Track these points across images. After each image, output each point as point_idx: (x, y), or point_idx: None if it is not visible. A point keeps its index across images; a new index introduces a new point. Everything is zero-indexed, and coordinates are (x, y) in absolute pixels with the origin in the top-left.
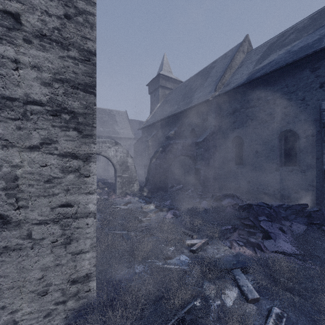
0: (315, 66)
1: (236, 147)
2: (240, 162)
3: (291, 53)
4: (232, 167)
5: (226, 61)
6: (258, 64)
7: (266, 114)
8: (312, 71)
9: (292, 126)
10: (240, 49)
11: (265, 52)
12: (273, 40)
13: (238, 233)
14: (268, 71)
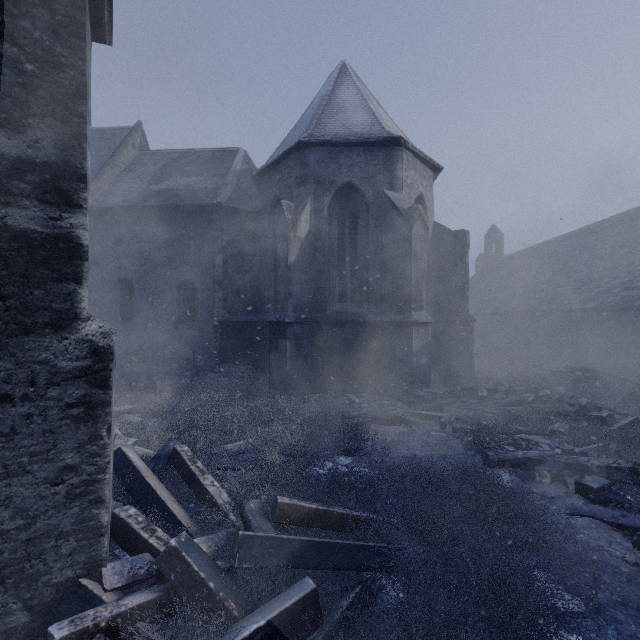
0: (211, 218)
1: (123, 294)
2: (129, 317)
3: (191, 190)
4: (116, 325)
5: (105, 148)
6: (155, 183)
7: (164, 255)
8: (208, 221)
9: (191, 276)
10: (129, 140)
11: (164, 168)
12: (176, 156)
13: (126, 396)
14: (166, 205)
